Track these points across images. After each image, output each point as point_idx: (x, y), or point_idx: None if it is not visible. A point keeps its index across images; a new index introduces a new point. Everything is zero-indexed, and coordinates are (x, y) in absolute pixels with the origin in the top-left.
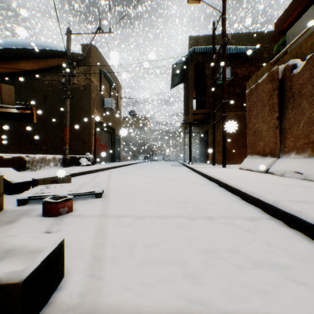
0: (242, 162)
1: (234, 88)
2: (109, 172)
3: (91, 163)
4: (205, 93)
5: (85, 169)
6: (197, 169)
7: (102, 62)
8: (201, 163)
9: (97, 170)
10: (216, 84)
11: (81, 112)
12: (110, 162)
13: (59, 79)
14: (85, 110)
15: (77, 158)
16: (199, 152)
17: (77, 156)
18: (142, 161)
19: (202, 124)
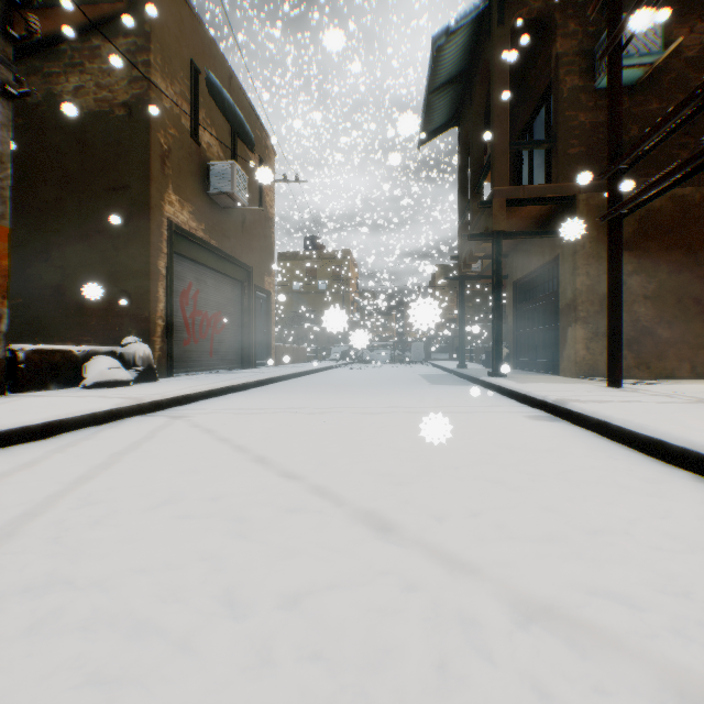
0: (694, 372)
1: (663, 100)
2: (162, 425)
3: (140, 374)
4: (553, 126)
5: (25, 413)
6: (629, 424)
7: (203, 45)
8: (524, 371)
9: (112, 414)
10: (593, 90)
11: (117, 196)
12: (236, 367)
13: (47, 87)
14: (130, 189)
15: (77, 356)
16: (510, 339)
17: (75, 349)
18: (334, 365)
19: (540, 237)
